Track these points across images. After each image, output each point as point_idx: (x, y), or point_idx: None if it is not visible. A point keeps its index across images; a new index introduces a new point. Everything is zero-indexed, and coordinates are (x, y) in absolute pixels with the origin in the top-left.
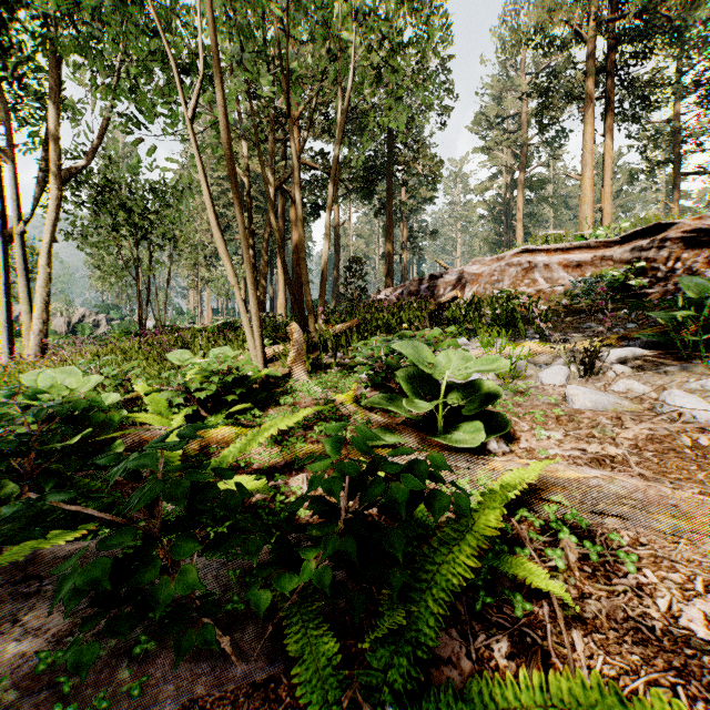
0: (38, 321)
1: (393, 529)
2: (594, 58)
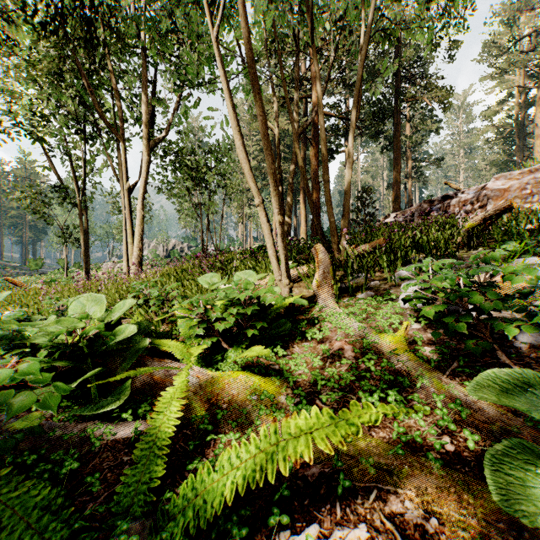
0: (136, 249)
1: None
2: None
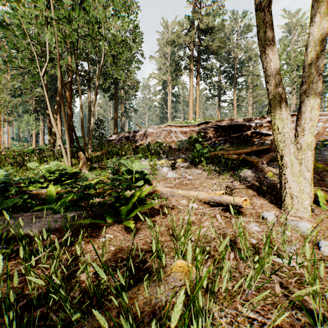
0: None
1: (123, 191)
2: (193, 56)
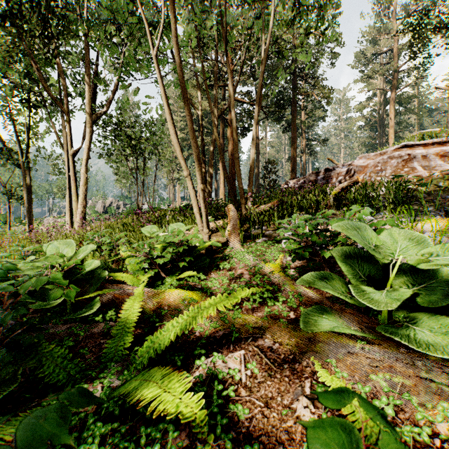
0: (80, 206)
1: None
2: None
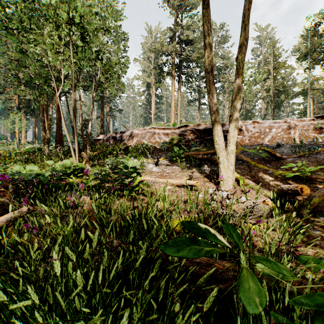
0: None
1: (127, 178)
2: (174, 64)
